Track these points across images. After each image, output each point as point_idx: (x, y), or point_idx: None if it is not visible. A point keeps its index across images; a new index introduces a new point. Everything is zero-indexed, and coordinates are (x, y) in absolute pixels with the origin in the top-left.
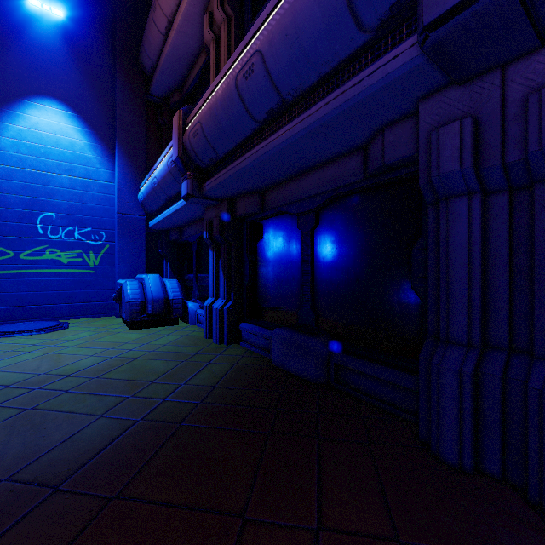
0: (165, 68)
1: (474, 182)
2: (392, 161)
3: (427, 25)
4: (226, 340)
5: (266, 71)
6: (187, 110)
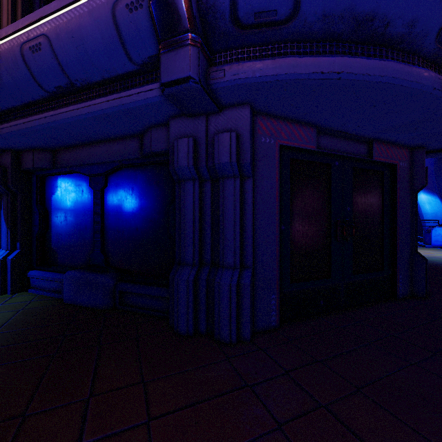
0: None
1: (195, 174)
2: (156, 150)
3: (163, 83)
4: (11, 289)
5: (55, 55)
6: None
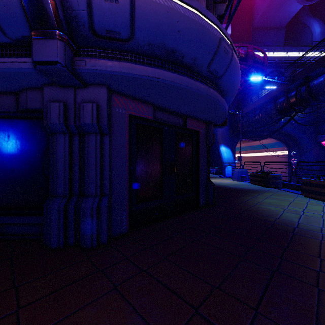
0: None
1: (65, 129)
2: (32, 108)
3: (35, 61)
4: None
5: None
6: None
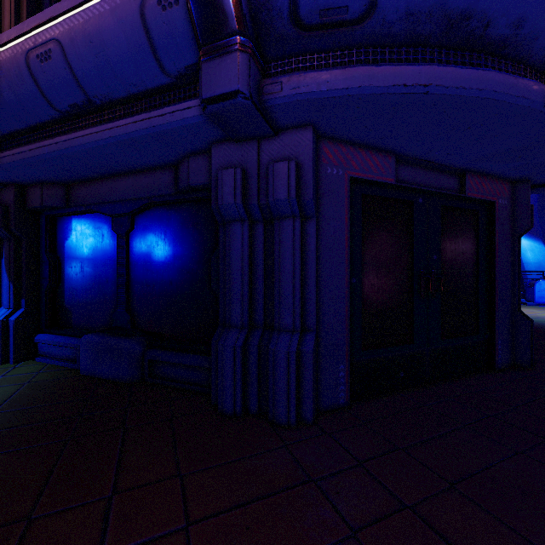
0: None
1: (244, 213)
2: (195, 184)
3: (204, 99)
4: (14, 357)
5: (68, 65)
6: None
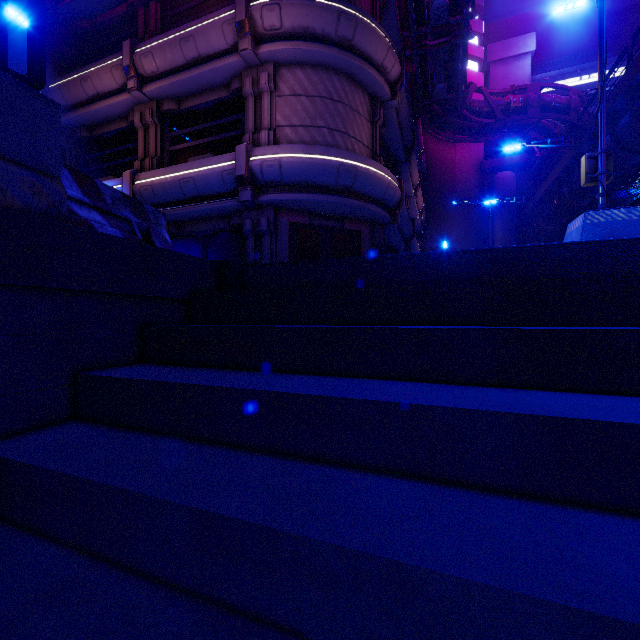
0: (84, 115)
1: (253, 234)
2: (236, 224)
3: (240, 202)
4: None
5: (195, 185)
6: (135, 172)
